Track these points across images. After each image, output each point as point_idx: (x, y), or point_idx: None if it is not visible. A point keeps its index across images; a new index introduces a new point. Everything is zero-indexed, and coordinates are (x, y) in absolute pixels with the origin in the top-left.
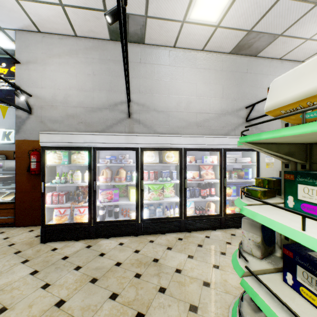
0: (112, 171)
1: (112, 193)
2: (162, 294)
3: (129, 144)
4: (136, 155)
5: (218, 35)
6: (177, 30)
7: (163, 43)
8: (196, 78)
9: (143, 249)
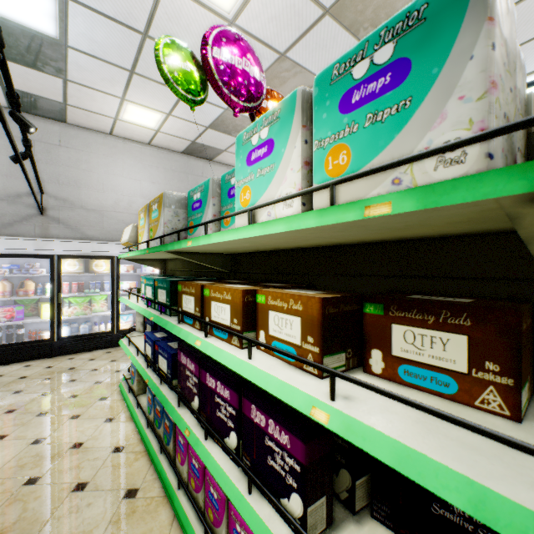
0: (14, 284)
1: (13, 311)
2: (72, 382)
3: (40, 250)
4: (51, 263)
5: (162, 137)
6: (111, 123)
7: (95, 128)
8: (142, 175)
9: (58, 365)
